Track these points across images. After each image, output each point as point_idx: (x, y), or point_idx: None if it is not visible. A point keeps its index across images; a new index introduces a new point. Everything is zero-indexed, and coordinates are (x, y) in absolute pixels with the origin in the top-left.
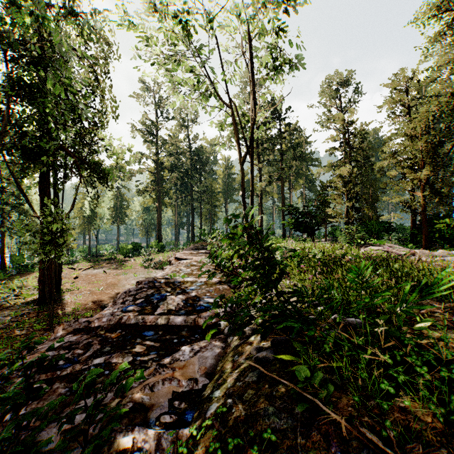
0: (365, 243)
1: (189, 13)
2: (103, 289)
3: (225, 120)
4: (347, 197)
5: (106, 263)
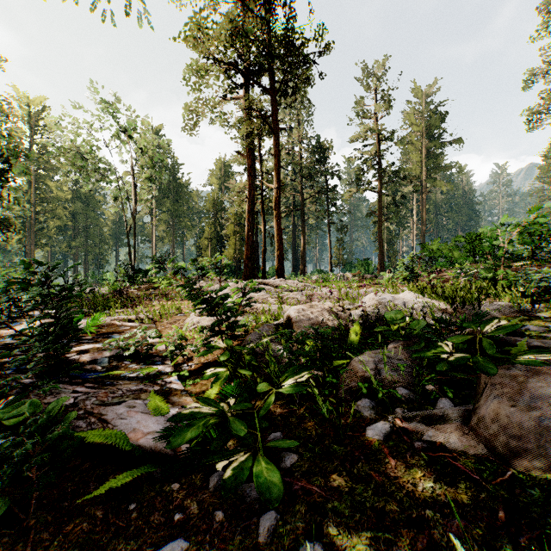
0: None
1: (96, 157)
2: None
3: (117, 194)
4: (208, 250)
5: None
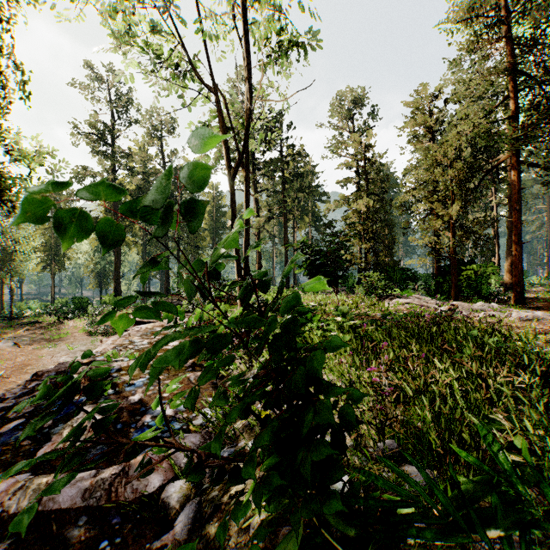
0: (390, 295)
1: None
2: (3, 376)
3: (209, 122)
4: (364, 237)
5: (25, 329)
